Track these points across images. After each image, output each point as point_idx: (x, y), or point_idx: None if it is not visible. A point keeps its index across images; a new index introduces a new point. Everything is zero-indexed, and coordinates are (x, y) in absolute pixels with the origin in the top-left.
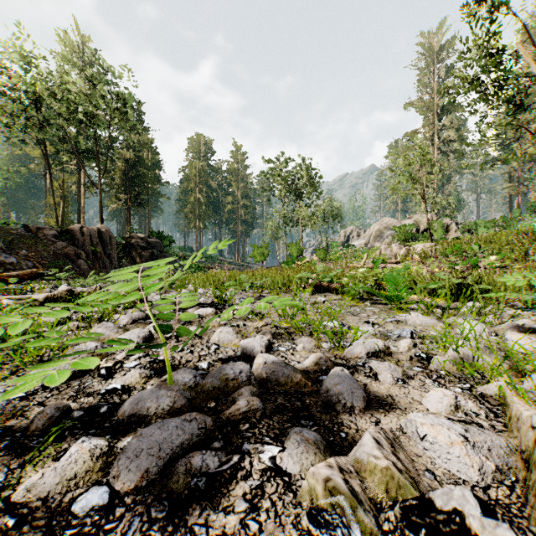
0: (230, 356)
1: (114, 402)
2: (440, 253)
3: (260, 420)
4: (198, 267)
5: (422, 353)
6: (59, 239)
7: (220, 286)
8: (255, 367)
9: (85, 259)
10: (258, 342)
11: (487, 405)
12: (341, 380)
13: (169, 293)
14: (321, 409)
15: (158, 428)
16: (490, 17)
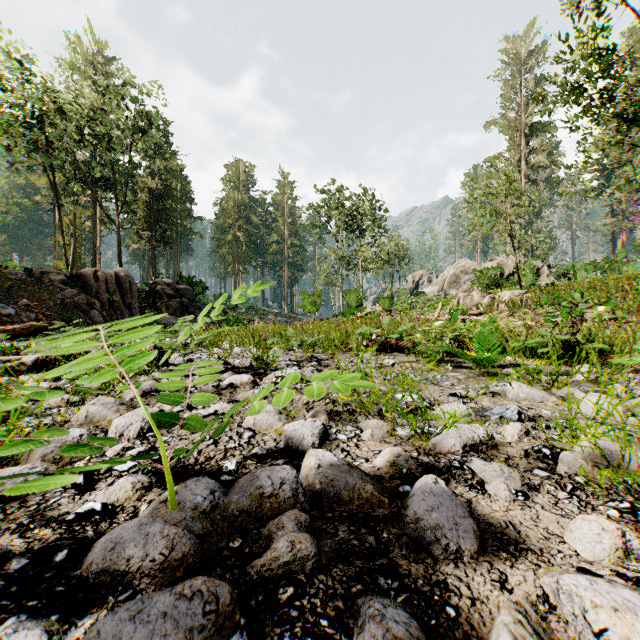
0: (269, 450)
1: (83, 538)
2: (532, 302)
3: (312, 576)
4: (237, 319)
5: (544, 448)
6: (68, 285)
7: (262, 343)
8: (305, 472)
9: (99, 309)
10: (308, 430)
11: None
12: (437, 502)
13: (198, 353)
14: (407, 551)
15: (131, 618)
16: (597, 9)
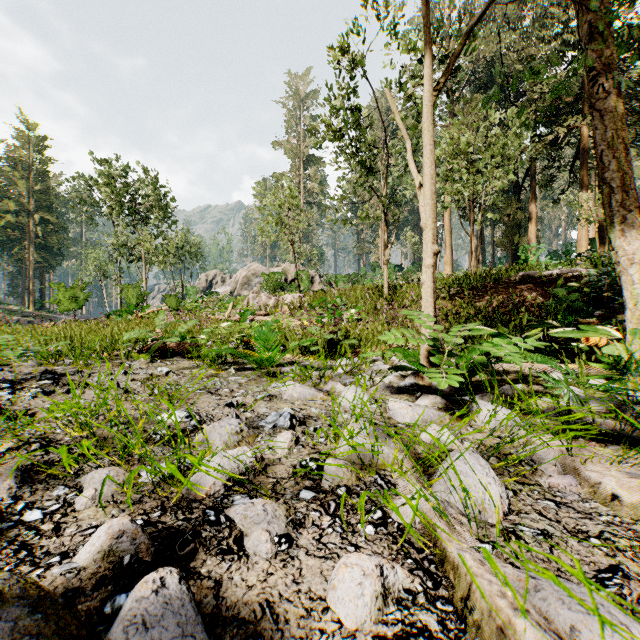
0: None
1: None
2: (308, 305)
3: None
4: None
5: (311, 462)
6: None
7: None
8: None
9: None
10: None
11: (414, 556)
12: None
13: None
14: None
15: None
16: (351, 72)
